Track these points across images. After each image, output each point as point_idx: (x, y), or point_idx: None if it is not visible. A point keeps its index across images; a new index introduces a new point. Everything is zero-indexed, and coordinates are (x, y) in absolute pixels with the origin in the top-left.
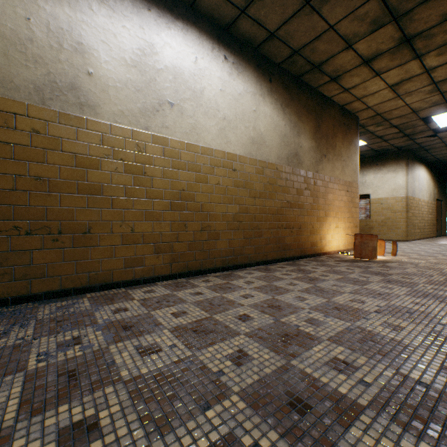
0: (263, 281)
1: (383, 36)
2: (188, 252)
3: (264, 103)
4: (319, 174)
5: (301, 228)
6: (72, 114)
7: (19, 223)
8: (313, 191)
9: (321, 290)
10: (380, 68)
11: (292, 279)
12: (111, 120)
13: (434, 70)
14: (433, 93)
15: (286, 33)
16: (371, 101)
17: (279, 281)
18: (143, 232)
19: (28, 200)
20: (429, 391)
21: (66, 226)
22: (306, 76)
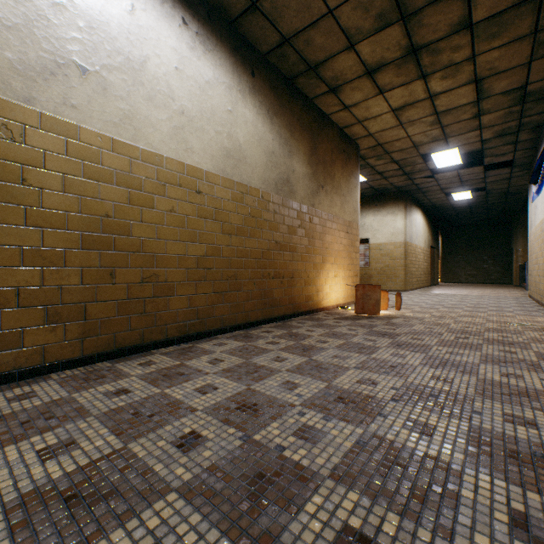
0: (238, 358)
1: (389, 40)
2: (117, 318)
3: (244, 103)
4: (316, 210)
5: (294, 277)
6: None
7: None
8: (309, 230)
9: (319, 366)
10: (384, 83)
11: (281, 349)
12: None
13: (438, 97)
14: (434, 126)
15: (273, 8)
16: (373, 127)
17: (262, 355)
18: (20, 286)
19: None
20: None
21: None
22: (300, 80)
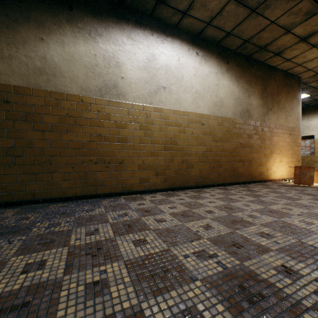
0: (222, 195)
1: (315, 21)
2: (174, 176)
3: (223, 78)
4: (266, 123)
5: (251, 161)
6: (114, 100)
7: (92, 158)
8: (261, 135)
9: (262, 201)
10: (316, 41)
11: (242, 194)
12: (132, 101)
13: None
14: None
15: (239, 31)
16: (311, 65)
17: (233, 195)
18: (149, 163)
19: (95, 146)
20: (315, 249)
21: (112, 160)
22: (254, 55)
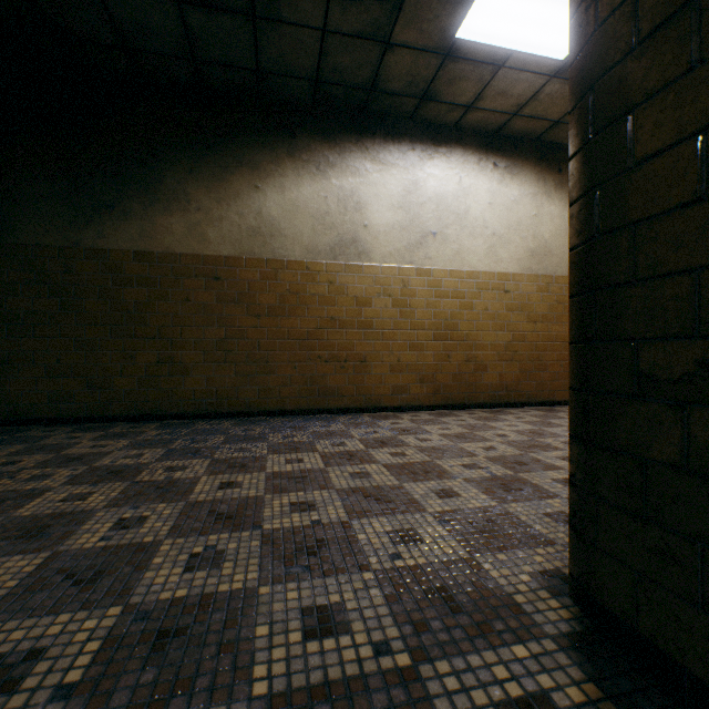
0: (537, 418)
1: None
2: (451, 384)
3: (549, 201)
4: None
5: None
6: (353, 263)
7: (321, 354)
8: None
9: None
10: None
11: None
12: (381, 262)
13: None
14: None
15: None
16: None
17: (558, 419)
18: (407, 362)
19: (326, 336)
20: None
21: (349, 356)
22: None
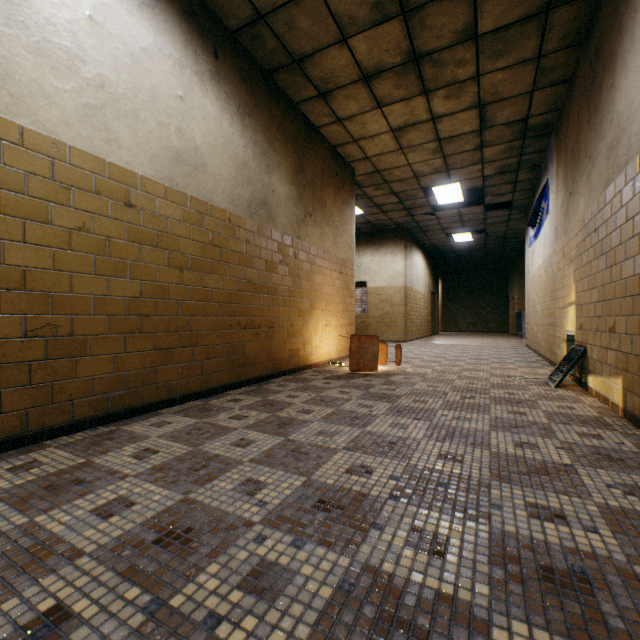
0: (183, 444)
1: (388, 39)
2: None
3: (203, 90)
4: (302, 243)
5: (274, 327)
6: None
7: None
8: (294, 268)
9: (297, 450)
10: (383, 95)
11: (248, 427)
12: None
13: (441, 121)
14: (436, 155)
15: None
16: (371, 148)
17: (219, 437)
18: None
19: None
20: None
21: None
22: (281, 75)
